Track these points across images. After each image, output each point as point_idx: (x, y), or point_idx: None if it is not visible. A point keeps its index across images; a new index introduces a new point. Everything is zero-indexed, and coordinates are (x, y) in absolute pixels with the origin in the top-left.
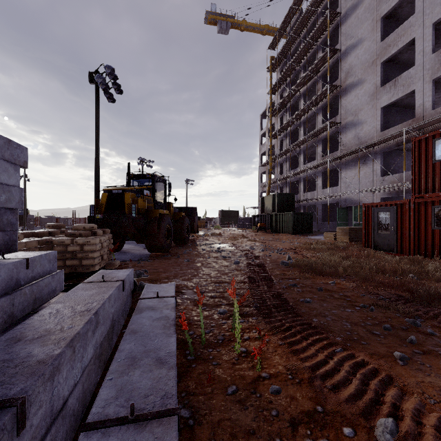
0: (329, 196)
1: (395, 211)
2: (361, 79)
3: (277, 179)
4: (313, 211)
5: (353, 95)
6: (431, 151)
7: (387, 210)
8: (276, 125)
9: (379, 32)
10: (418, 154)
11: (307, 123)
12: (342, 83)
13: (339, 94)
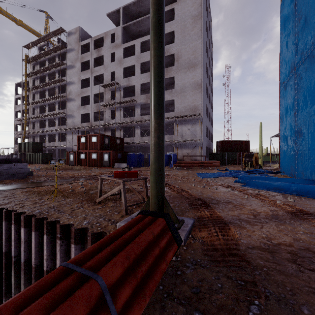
0: (61, 146)
1: (74, 154)
2: (74, 99)
3: (31, 132)
4: (55, 152)
5: (72, 103)
6: (80, 140)
7: (72, 154)
8: (30, 97)
9: (80, 85)
10: (78, 140)
11: (51, 104)
12: (67, 95)
13: (66, 100)
